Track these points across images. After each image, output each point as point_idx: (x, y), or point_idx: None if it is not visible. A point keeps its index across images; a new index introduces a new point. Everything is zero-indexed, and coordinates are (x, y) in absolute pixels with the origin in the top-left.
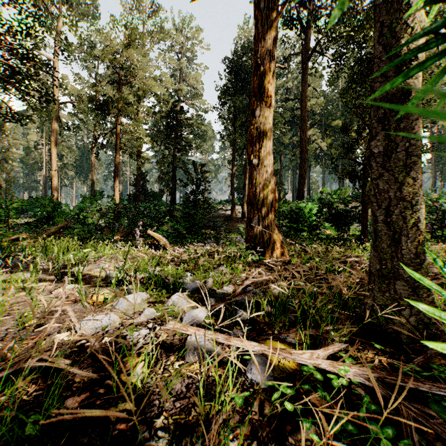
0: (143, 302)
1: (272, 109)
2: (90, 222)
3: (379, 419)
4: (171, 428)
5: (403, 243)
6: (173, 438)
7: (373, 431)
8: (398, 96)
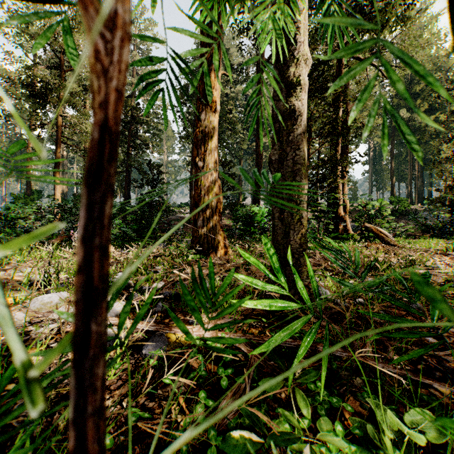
0: (61, 301)
1: (218, 114)
2: (23, 225)
3: (243, 372)
4: (50, 398)
5: (291, 235)
6: (50, 405)
7: (219, 373)
8: (287, 114)
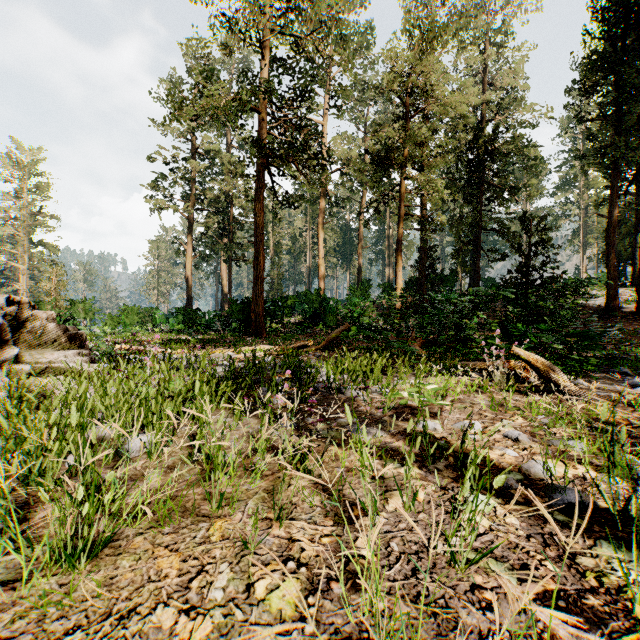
0: None
1: None
2: (366, 322)
3: None
4: None
5: None
6: None
7: None
8: None
